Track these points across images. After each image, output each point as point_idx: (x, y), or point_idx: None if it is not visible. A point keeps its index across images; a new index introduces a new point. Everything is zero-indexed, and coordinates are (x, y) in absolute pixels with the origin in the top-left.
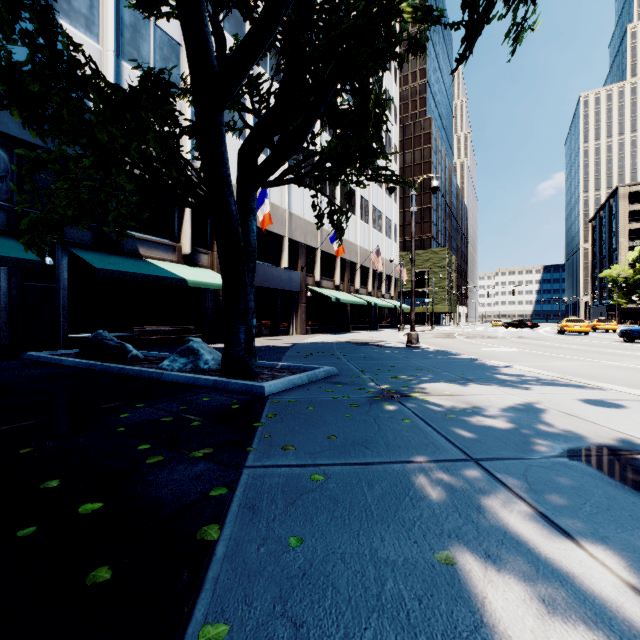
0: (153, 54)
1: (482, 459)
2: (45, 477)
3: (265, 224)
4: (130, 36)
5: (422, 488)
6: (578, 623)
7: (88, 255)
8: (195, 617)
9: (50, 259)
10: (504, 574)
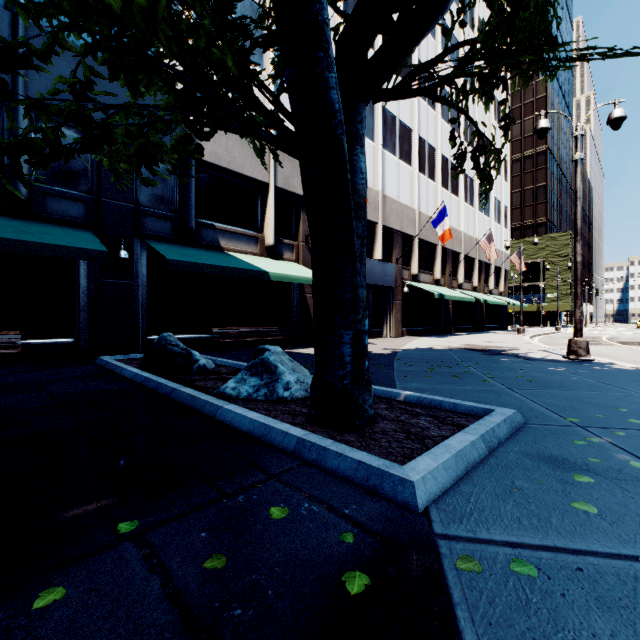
0: None
1: None
2: None
3: None
4: (210, 3)
5: None
6: None
7: (164, 247)
8: None
9: (125, 252)
10: None
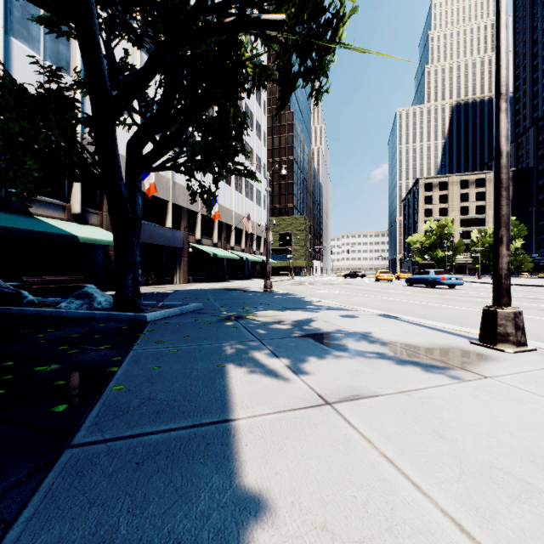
0: (43, 34)
1: (263, 339)
2: (1, 362)
3: (151, 192)
4: (19, 15)
5: (226, 350)
6: (259, 373)
7: None
8: (110, 386)
9: None
10: (242, 367)
